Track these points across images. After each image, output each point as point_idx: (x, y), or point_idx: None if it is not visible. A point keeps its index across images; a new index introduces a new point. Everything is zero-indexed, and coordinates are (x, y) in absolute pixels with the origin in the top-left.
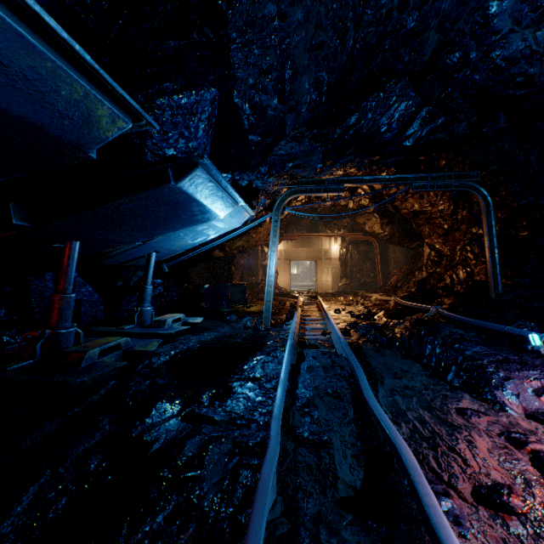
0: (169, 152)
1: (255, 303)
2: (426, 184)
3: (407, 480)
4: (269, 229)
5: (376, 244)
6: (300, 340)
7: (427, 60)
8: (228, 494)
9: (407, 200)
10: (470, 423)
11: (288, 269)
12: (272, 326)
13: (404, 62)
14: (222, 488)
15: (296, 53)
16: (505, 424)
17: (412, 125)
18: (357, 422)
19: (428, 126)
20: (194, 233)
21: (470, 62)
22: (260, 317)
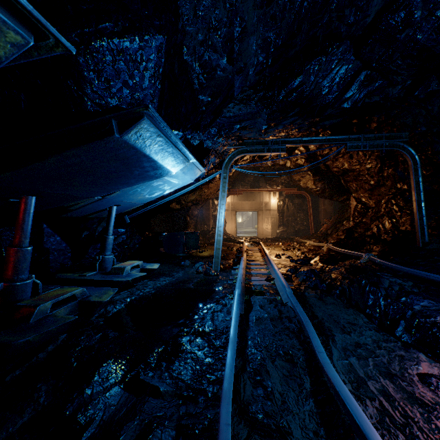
0: (112, 102)
1: (206, 248)
2: (359, 144)
3: None
4: (218, 185)
5: (309, 197)
6: (247, 286)
7: (369, 23)
8: None
9: (338, 159)
10: None
11: (234, 218)
12: (221, 271)
13: (348, 23)
14: None
15: (245, 9)
16: None
17: (351, 88)
18: (316, 398)
19: (366, 89)
20: (150, 188)
21: (414, 21)
22: (211, 262)
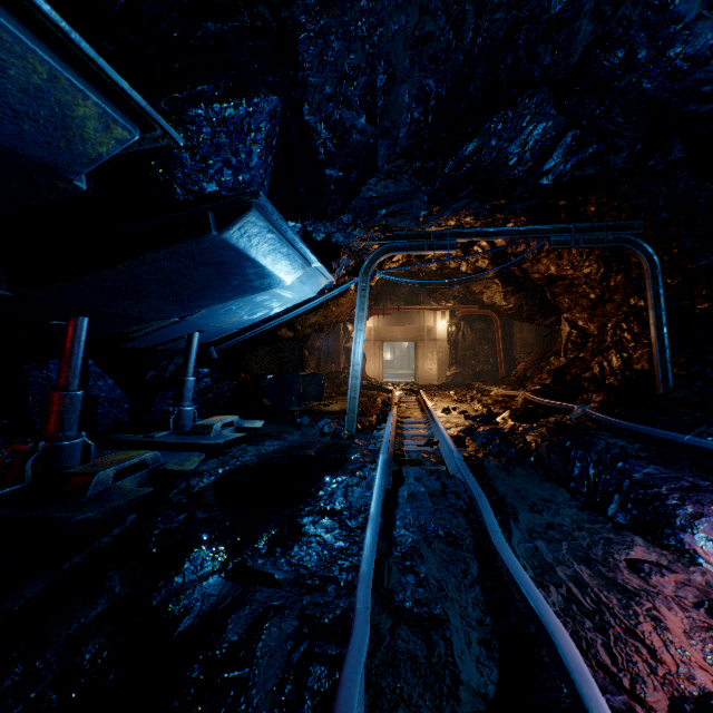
0: (209, 188)
1: (335, 399)
2: (568, 238)
3: (567, 687)
4: (353, 301)
5: (497, 320)
6: (397, 452)
7: (575, 63)
8: (290, 710)
9: (540, 260)
10: (650, 586)
11: (379, 353)
12: (358, 432)
13: (543, 65)
14: (281, 699)
15: (392, 50)
16: (701, 586)
17: (552, 156)
18: (484, 585)
19: (575, 157)
20: (251, 305)
21: (638, 64)
22: (342, 419)
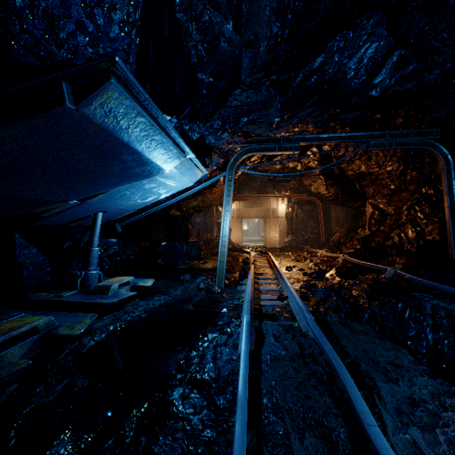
0: (61, 55)
1: (210, 258)
2: (383, 142)
3: None
4: (222, 190)
5: (320, 204)
6: (256, 307)
7: None
8: None
9: (354, 162)
10: None
11: (240, 226)
12: (226, 287)
13: None
14: None
15: None
16: None
17: (381, 71)
18: None
19: (398, 73)
20: (142, 191)
21: None
22: (214, 275)
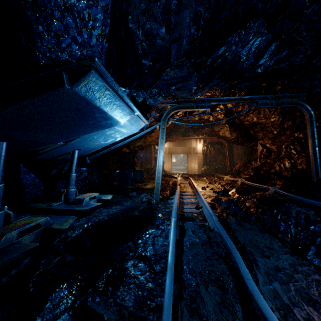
0: (63, 57)
1: (149, 181)
2: (267, 102)
3: None
4: (158, 134)
5: (226, 144)
6: (181, 213)
7: (281, 1)
8: None
9: (249, 115)
10: None
11: (170, 159)
12: (160, 200)
13: (264, 0)
14: None
15: None
16: None
17: (264, 56)
18: None
19: (275, 57)
20: (104, 136)
21: None
22: (152, 193)
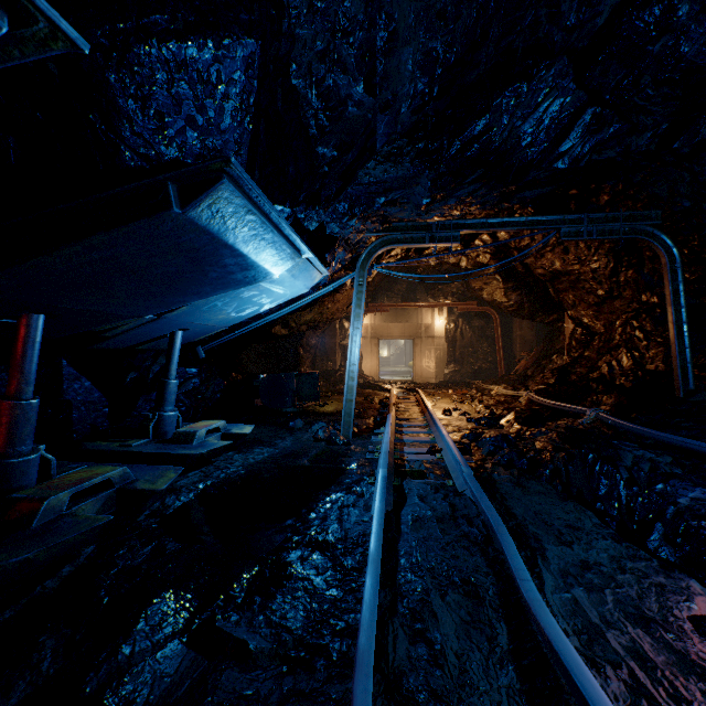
0: (169, 153)
1: (331, 398)
2: (580, 229)
3: None
4: (350, 297)
5: (497, 317)
6: (397, 462)
7: (601, 26)
8: None
9: (544, 255)
10: None
11: (376, 350)
12: (355, 437)
13: (566, 26)
14: None
15: (395, 0)
16: None
17: (569, 136)
18: (518, 663)
19: (593, 137)
20: (238, 301)
21: (677, 23)
22: (338, 422)
